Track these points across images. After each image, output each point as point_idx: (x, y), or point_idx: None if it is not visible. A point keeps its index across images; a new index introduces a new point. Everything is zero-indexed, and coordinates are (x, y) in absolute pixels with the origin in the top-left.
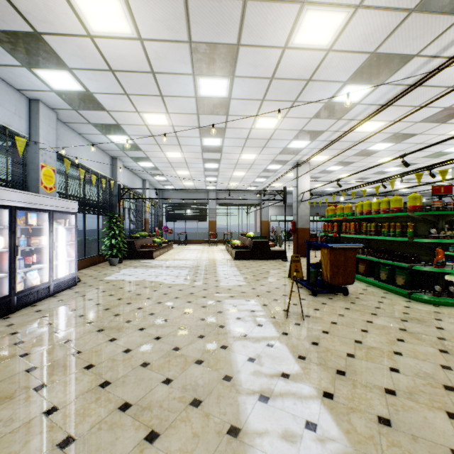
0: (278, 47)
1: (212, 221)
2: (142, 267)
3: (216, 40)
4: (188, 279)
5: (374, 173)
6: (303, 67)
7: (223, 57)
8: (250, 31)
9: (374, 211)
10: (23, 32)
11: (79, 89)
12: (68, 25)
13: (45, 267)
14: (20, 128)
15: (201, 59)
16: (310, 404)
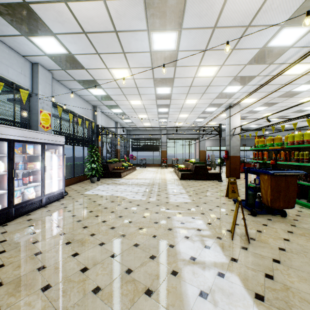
0: None
1: (163, 151)
2: (112, 184)
3: None
4: (145, 195)
5: (293, 112)
6: (244, 12)
7: (172, 9)
8: None
9: (307, 140)
10: (16, 4)
11: (63, 51)
12: None
13: (39, 185)
14: (25, 83)
15: (153, 13)
16: None
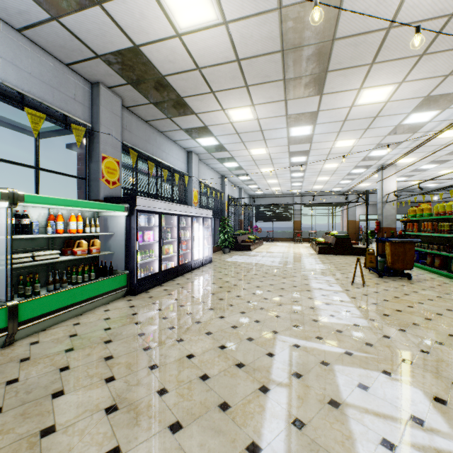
0: (346, 107)
1: (297, 221)
2: (245, 255)
3: (303, 112)
4: (281, 263)
5: None
6: (369, 111)
7: (307, 117)
8: (325, 105)
9: (447, 212)
10: (199, 127)
11: (216, 143)
12: (221, 121)
13: (200, 249)
14: (184, 169)
15: (293, 120)
16: (350, 308)
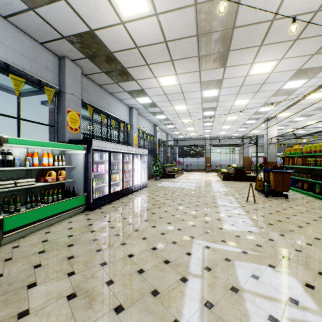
0: (242, 76)
1: (208, 157)
2: (171, 181)
3: (212, 79)
4: (196, 187)
5: None
6: (258, 80)
7: (215, 83)
8: (227, 74)
9: (313, 151)
10: (138, 90)
11: (150, 101)
12: (154, 85)
13: (139, 177)
14: (127, 120)
15: (204, 85)
16: (245, 219)
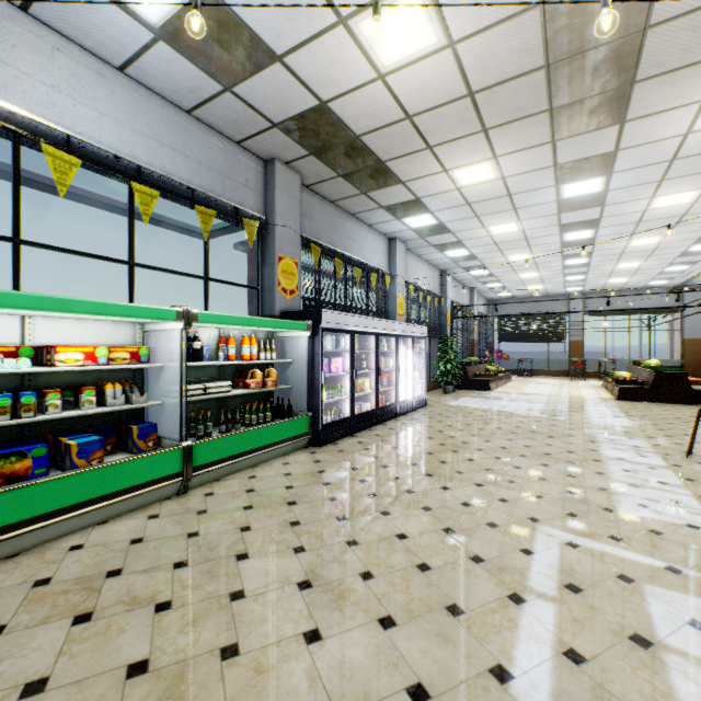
0: (675, 136)
1: (575, 342)
2: (480, 397)
3: (586, 156)
4: (544, 413)
5: None
6: None
7: (595, 164)
8: (630, 138)
9: None
10: (407, 201)
11: (432, 223)
12: (442, 188)
13: (408, 386)
14: (384, 266)
15: (566, 172)
16: (681, 496)
